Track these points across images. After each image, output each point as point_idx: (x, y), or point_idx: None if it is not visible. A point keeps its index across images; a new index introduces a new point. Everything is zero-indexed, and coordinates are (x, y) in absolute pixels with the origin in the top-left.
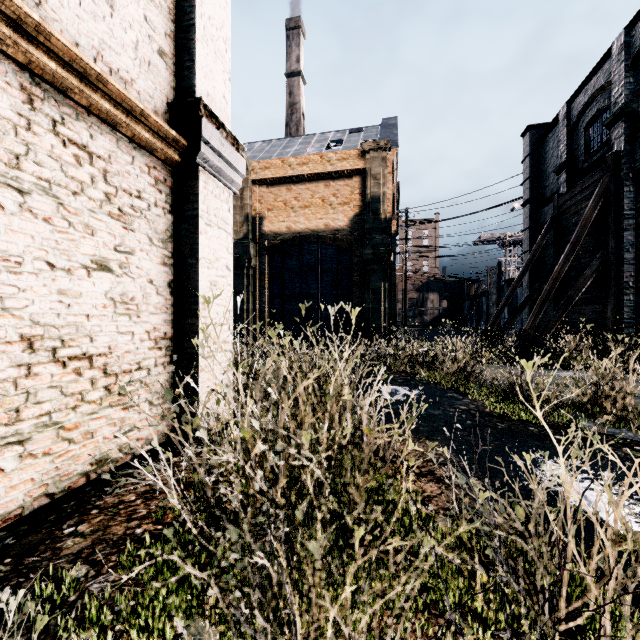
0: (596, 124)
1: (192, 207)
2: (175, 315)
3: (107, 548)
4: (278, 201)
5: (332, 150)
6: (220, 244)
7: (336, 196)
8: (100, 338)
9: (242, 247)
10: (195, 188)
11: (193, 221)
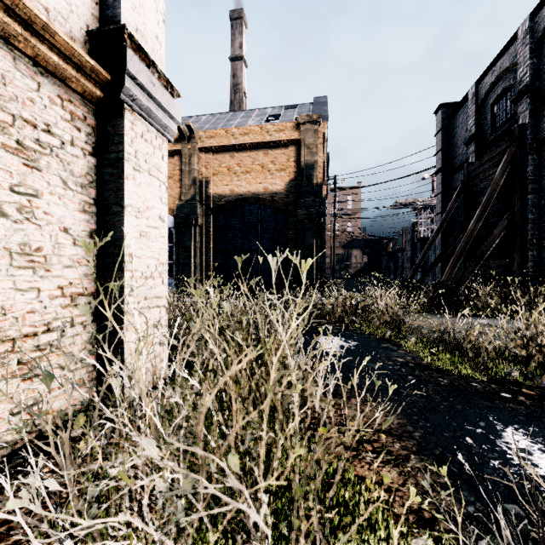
0: (501, 101)
1: (117, 149)
2: (98, 268)
3: None
4: (222, 167)
5: (270, 123)
6: (152, 192)
7: (274, 163)
8: None
9: (190, 207)
10: (120, 128)
11: (118, 164)
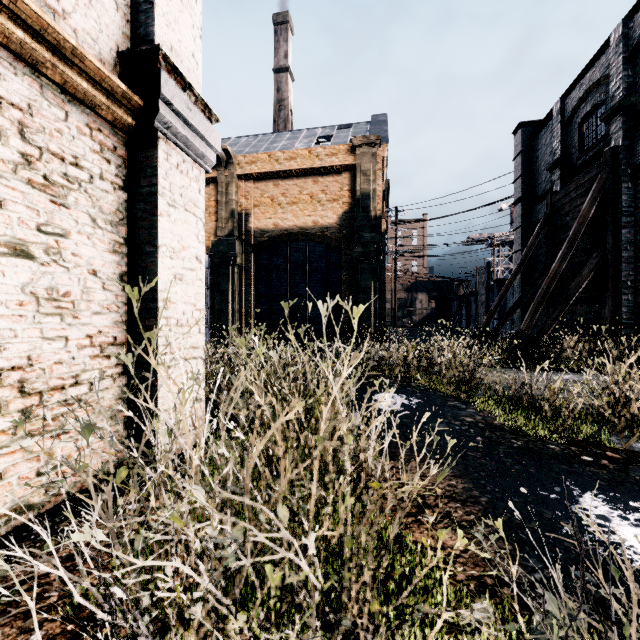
0: (591, 120)
1: (150, 182)
2: (129, 315)
3: None
4: (265, 197)
5: (321, 145)
6: (188, 230)
7: (325, 192)
8: (13, 346)
9: (227, 244)
10: (153, 159)
11: (151, 200)
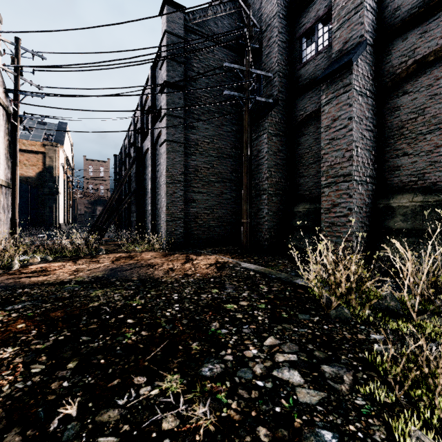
0: None
1: None
2: None
3: None
4: None
5: (26, 134)
6: None
7: (28, 161)
8: None
9: None
10: None
11: None
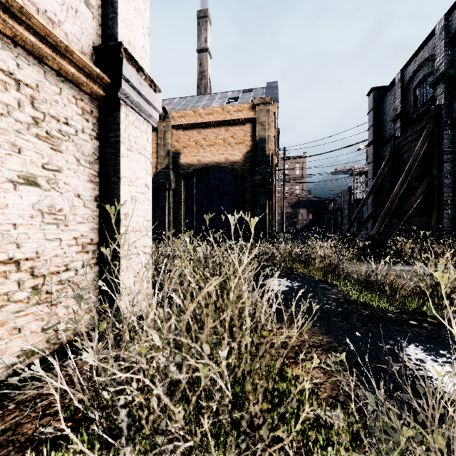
0: (422, 86)
1: (115, 134)
2: (101, 224)
3: (12, 452)
4: (191, 141)
5: (230, 104)
6: (140, 166)
7: (233, 138)
8: (27, 244)
9: (164, 174)
10: (117, 119)
11: (116, 146)
